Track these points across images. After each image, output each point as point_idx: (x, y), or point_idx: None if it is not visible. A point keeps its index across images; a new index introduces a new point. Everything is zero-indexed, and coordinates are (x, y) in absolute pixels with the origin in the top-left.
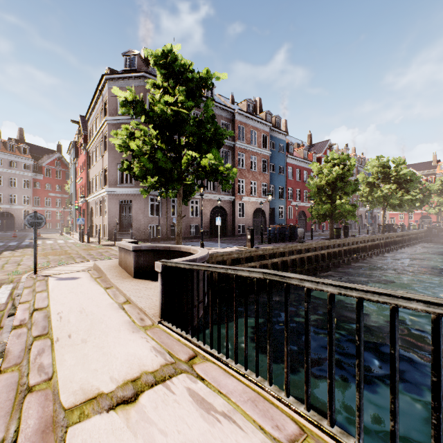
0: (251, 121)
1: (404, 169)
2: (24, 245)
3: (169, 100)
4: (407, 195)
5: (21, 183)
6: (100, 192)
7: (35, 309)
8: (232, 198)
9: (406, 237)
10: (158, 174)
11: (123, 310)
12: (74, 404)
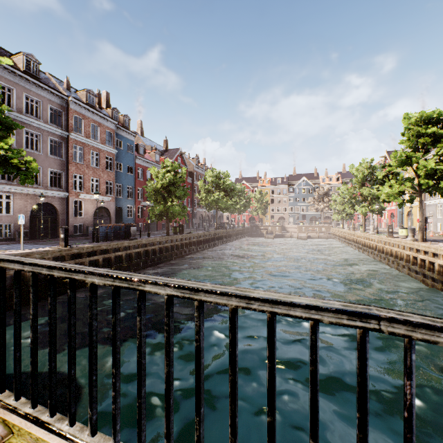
0: (92, 114)
1: (228, 181)
2: None
3: None
4: (230, 201)
5: None
6: None
7: None
8: (66, 194)
9: (233, 233)
10: None
11: None
12: None
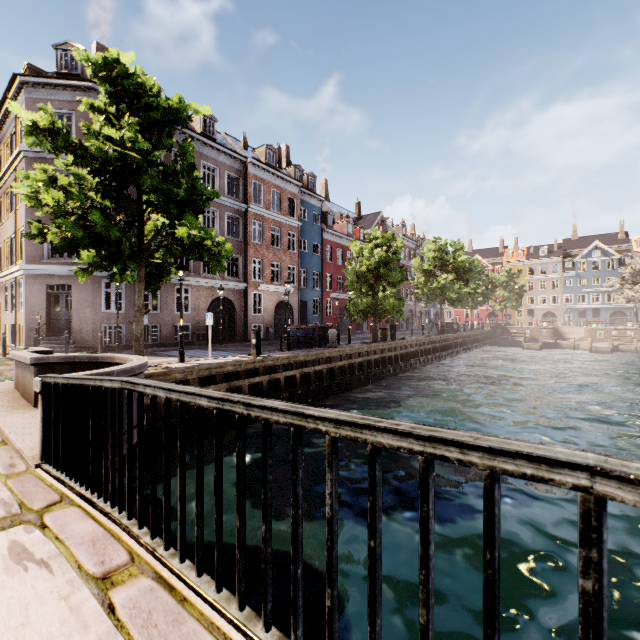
0: (272, 177)
1: (462, 256)
2: None
3: (113, 134)
4: (465, 288)
5: None
6: (10, 270)
7: None
8: (244, 286)
9: (467, 339)
10: (97, 247)
11: None
12: None
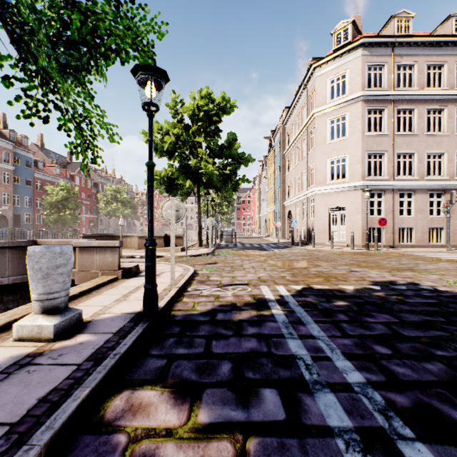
0: None
1: (125, 195)
2: None
3: None
4: (126, 211)
5: None
6: None
7: None
8: None
9: None
10: None
11: None
12: None
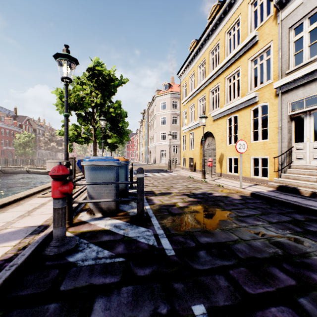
0: None
1: (58, 138)
2: None
3: None
4: (59, 147)
5: None
6: None
7: None
8: None
9: None
10: None
11: None
12: None
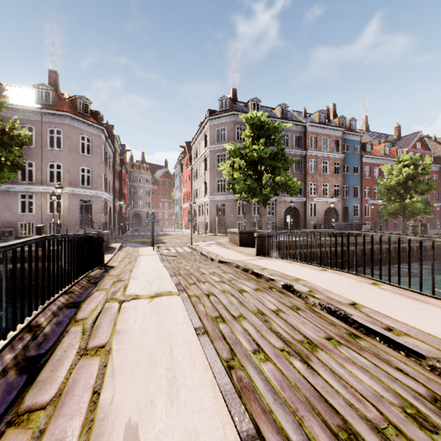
0: (323, 130)
1: None
2: (162, 234)
3: (255, 147)
4: None
5: (145, 193)
6: (203, 198)
7: (207, 251)
8: (304, 199)
9: None
10: (248, 190)
11: (240, 253)
12: (240, 260)
